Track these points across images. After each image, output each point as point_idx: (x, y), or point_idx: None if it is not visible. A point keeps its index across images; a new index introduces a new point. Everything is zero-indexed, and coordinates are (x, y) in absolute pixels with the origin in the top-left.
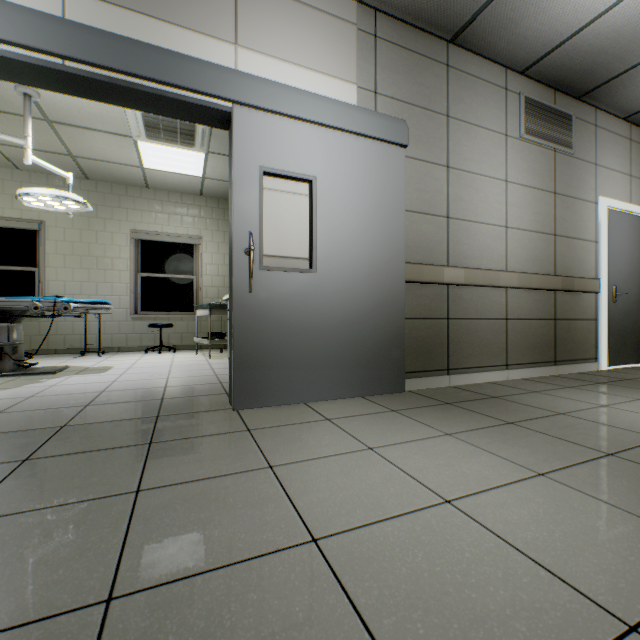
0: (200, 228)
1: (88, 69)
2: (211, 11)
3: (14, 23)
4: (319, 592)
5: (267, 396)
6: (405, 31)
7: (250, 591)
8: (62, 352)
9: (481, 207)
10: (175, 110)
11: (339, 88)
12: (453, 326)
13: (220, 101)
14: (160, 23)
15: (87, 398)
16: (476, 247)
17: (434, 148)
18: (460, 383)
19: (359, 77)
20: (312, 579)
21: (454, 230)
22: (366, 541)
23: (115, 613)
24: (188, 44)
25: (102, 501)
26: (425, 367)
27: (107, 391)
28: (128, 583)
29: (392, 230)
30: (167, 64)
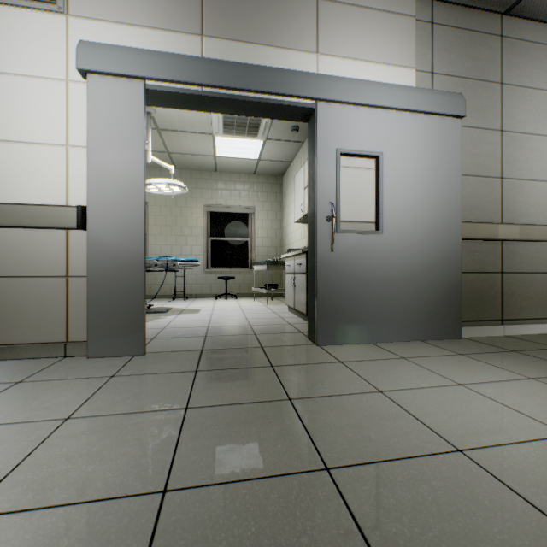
0: (253, 200)
1: (216, 91)
2: (299, 30)
3: (177, 67)
4: (491, 489)
5: (342, 336)
6: (459, 13)
7: (431, 479)
8: (159, 297)
9: (536, 165)
10: (271, 112)
11: (400, 74)
12: (507, 279)
13: (305, 100)
14: (263, 48)
15: (201, 331)
16: (531, 204)
17: (488, 115)
18: (514, 333)
19: (417, 62)
20: (478, 478)
21: (508, 189)
22: (508, 457)
23: (338, 478)
24: (282, 60)
25: (270, 403)
26: (479, 317)
27: (211, 326)
28: (332, 460)
29: (449, 193)
30: (271, 78)
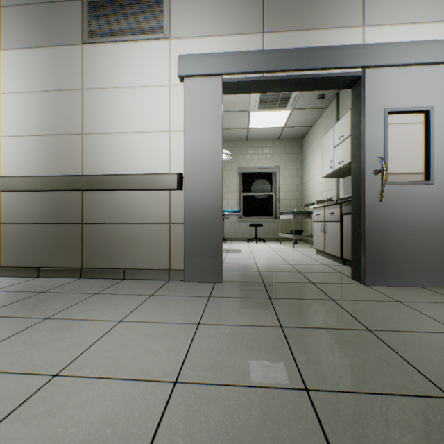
0: (277, 161)
1: (274, 75)
2: (345, 10)
3: (246, 62)
4: None
5: (390, 278)
6: None
7: None
8: None
9: None
10: (319, 85)
11: None
12: None
13: (351, 70)
14: (313, 32)
15: (253, 267)
16: None
17: None
18: None
19: None
20: None
21: None
22: None
23: None
24: (330, 38)
25: (352, 331)
26: None
27: (258, 264)
28: None
29: None
30: (323, 56)
